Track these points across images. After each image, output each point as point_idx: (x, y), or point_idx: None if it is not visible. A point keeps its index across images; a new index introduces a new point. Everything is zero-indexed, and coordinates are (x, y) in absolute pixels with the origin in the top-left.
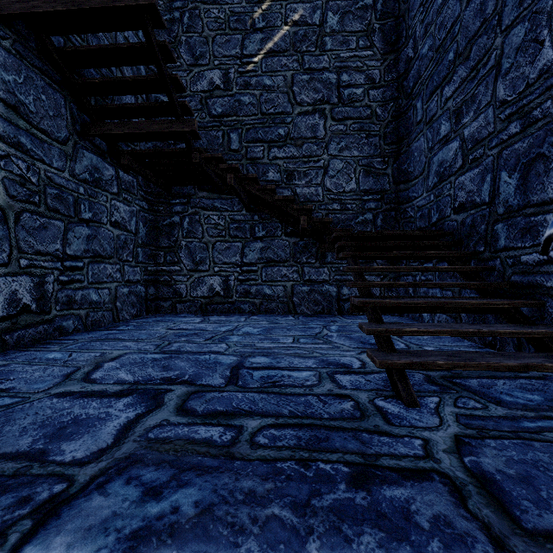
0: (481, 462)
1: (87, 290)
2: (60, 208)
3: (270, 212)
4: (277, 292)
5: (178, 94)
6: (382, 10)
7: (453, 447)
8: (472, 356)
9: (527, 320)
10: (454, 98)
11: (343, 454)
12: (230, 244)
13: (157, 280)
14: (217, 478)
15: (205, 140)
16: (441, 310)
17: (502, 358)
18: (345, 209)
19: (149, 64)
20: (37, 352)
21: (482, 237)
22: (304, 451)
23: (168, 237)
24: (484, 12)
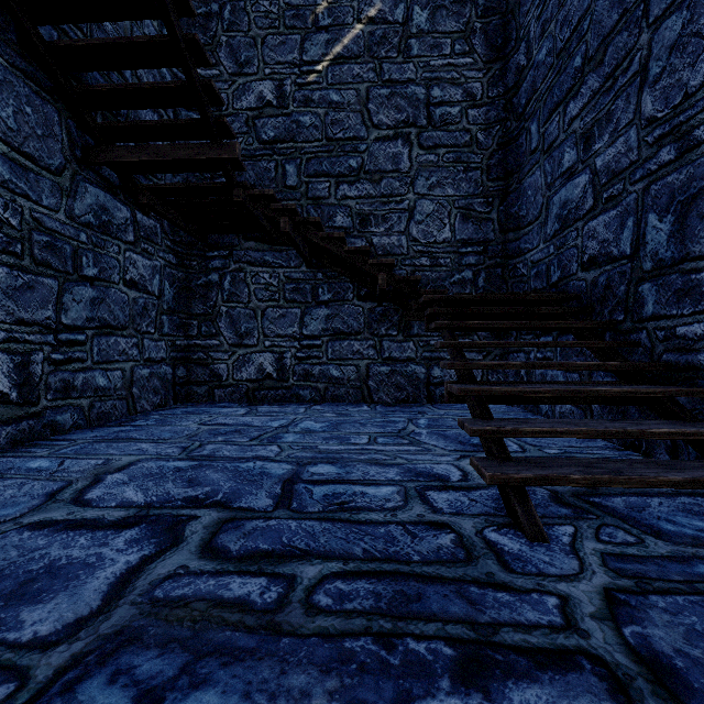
0: (650, 636)
1: (91, 372)
2: (53, 261)
3: (337, 269)
4: (348, 374)
5: (216, 112)
6: (485, 5)
7: (604, 609)
8: (617, 466)
9: (688, 415)
10: (583, 117)
11: (444, 624)
12: (285, 310)
13: (189, 358)
14: (252, 670)
15: (252, 173)
16: (568, 400)
17: (659, 469)
18: (436, 265)
19: (174, 66)
20: (16, 458)
21: (621, 301)
22: (386, 619)
23: (203, 301)
24: (624, 0)
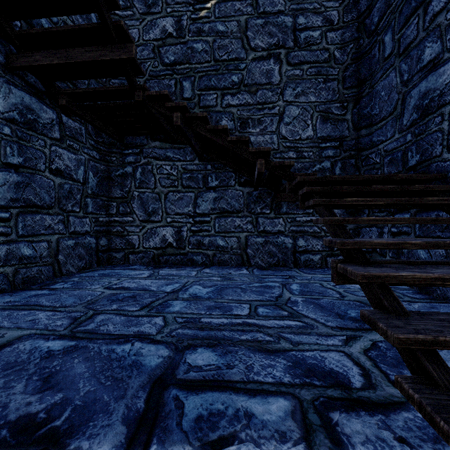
0: None
1: (16, 244)
2: None
3: (223, 161)
4: (231, 243)
5: None
6: None
7: None
8: None
9: None
10: (449, 8)
11: None
12: (182, 194)
13: (110, 231)
14: None
15: (157, 89)
16: None
17: None
18: (301, 157)
19: None
20: None
21: None
22: None
23: (120, 187)
24: None
